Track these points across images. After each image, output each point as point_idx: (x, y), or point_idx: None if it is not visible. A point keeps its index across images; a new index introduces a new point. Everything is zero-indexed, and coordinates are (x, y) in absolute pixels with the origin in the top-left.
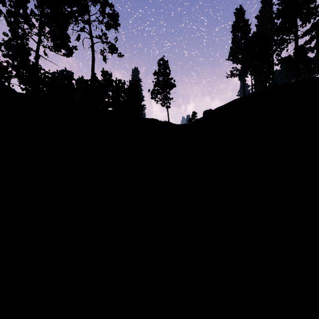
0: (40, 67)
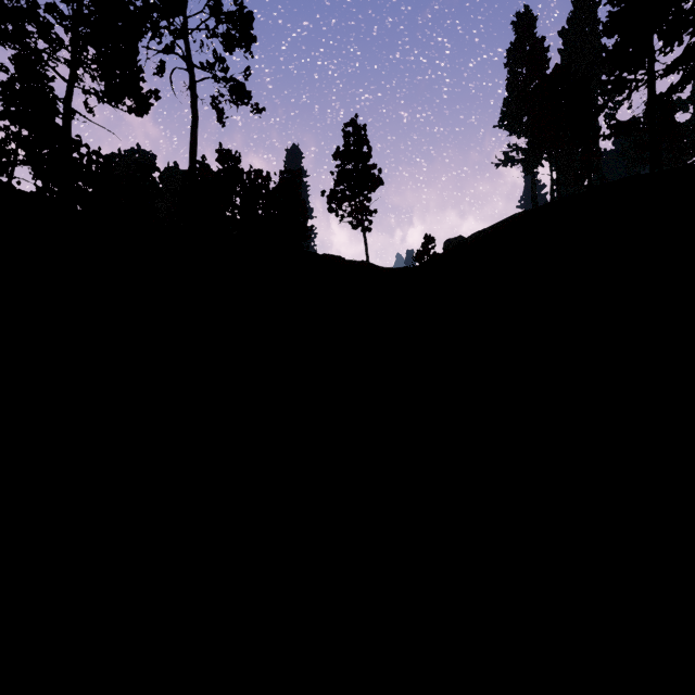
0: (78, 141)
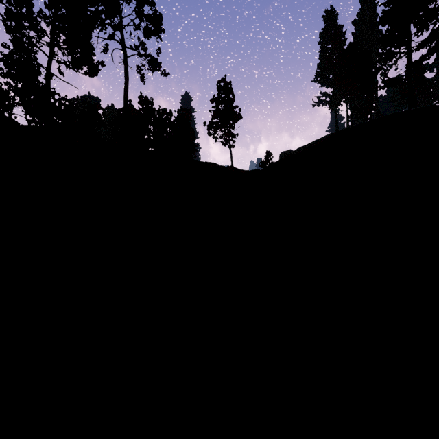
0: (53, 91)
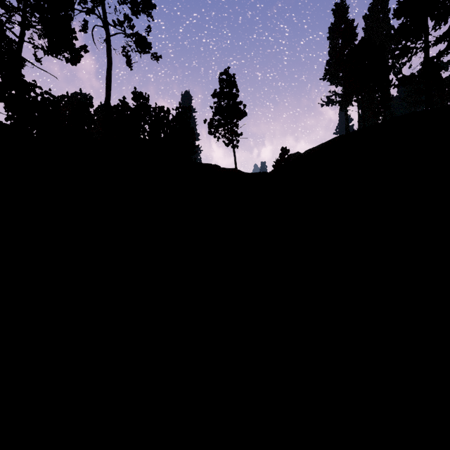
0: (34, 84)
